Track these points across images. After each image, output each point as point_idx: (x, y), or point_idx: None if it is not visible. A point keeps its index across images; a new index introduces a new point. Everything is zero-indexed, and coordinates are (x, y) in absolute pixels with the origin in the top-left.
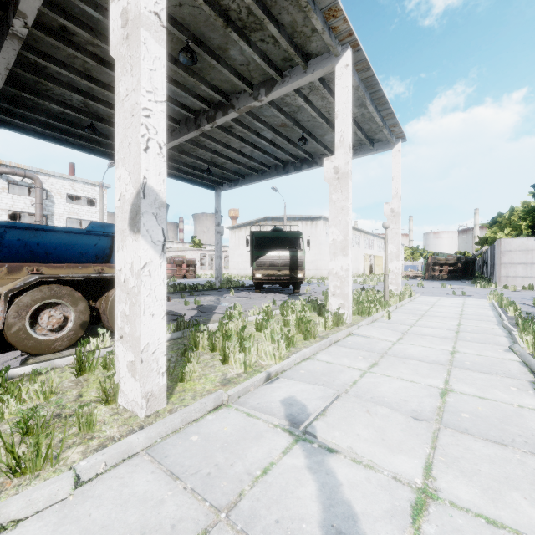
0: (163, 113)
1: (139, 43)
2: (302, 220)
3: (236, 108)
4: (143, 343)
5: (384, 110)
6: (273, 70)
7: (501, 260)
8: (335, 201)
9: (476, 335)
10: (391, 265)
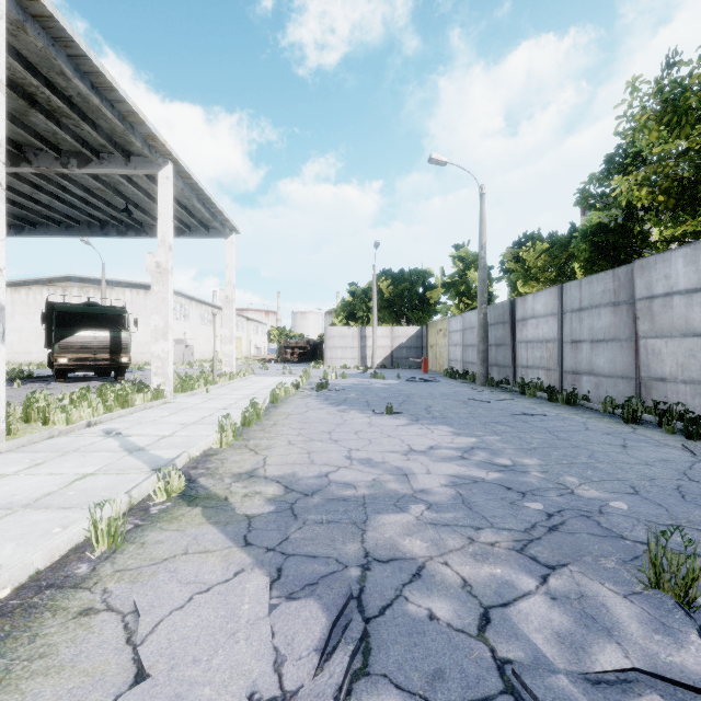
0: (3, 247)
1: None
2: (131, 287)
3: (34, 165)
4: None
5: (213, 208)
6: (89, 151)
7: (328, 344)
8: (157, 292)
9: (260, 396)
10: (226, 348)
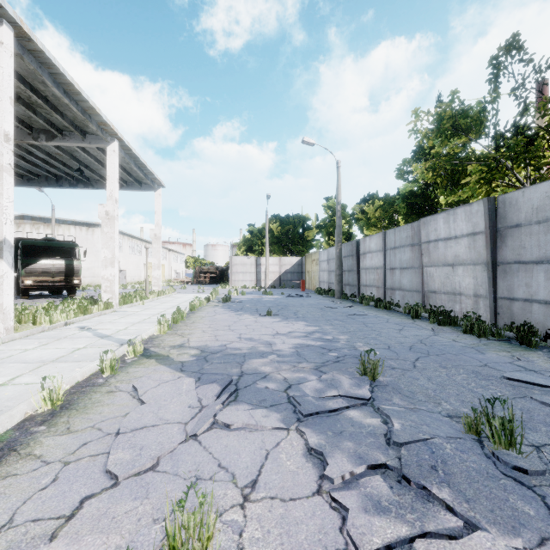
0: (12, 206)
1: (2, 178)
2: (75, 224)
3: None
4: (5, 306)
5: (146, 170)
6: (55, 130)
7: (232, 270)
8: (107, 233)
9: (181, 306)
10: (155, 273)
